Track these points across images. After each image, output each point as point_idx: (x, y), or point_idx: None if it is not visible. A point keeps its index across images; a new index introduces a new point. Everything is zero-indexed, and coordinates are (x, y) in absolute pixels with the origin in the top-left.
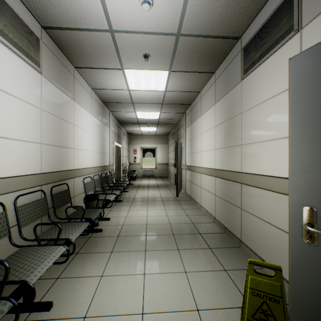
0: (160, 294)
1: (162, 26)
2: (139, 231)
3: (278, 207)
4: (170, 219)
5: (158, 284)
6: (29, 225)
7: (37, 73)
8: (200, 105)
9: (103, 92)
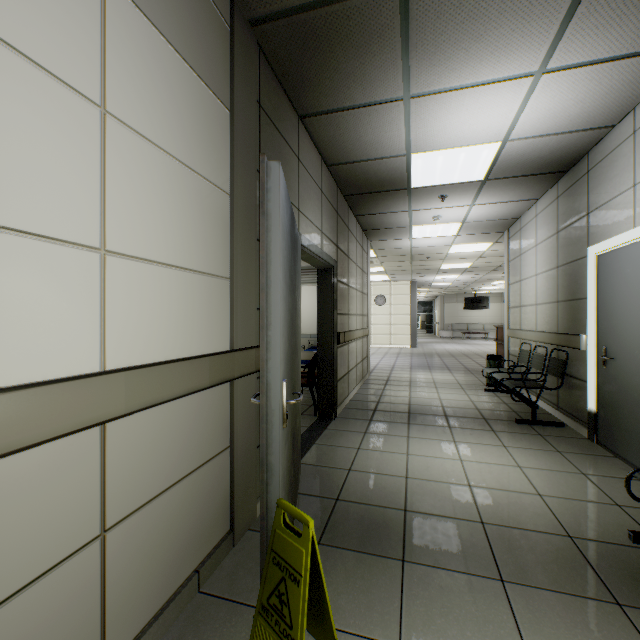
0: None
1: None
2: None
3: (12, 513)
4: None
5: None
6: None
7: None
8: None
9: None
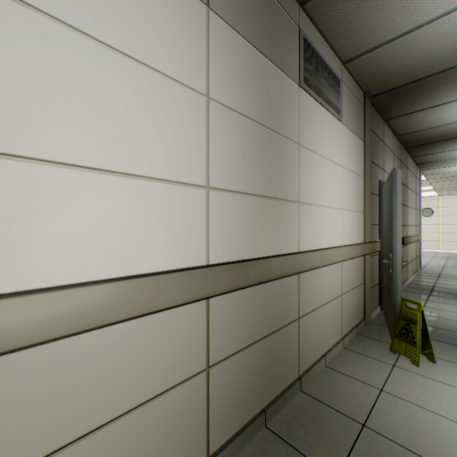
0: None
1: None
2: None
3: (332, 279)
4: None
5: None
6: None
7: None
8: None
9: None
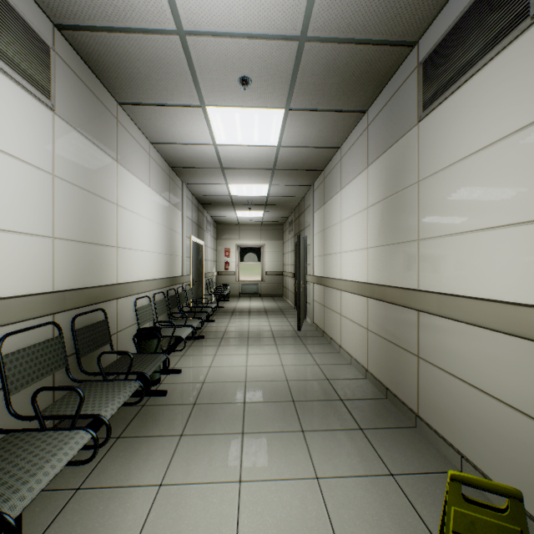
0: (269, 526)
1: (274, 22)
2: (232, 395)
3: (494, 359)
4: (287, 372)
5: (266, 503)
6: (30, 388)
7: (46, 109)
8: (339, 171)
9: (171, 149)
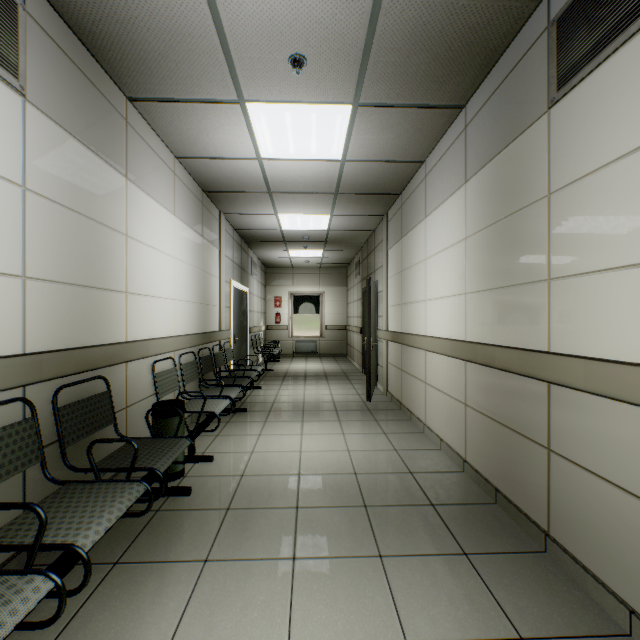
0: None
1: None
2: (281, 496)
3: None
4: (355, 462)
5: None
6: None
7: (11, 92)
8: (424, 193)
9: (202, 166)
